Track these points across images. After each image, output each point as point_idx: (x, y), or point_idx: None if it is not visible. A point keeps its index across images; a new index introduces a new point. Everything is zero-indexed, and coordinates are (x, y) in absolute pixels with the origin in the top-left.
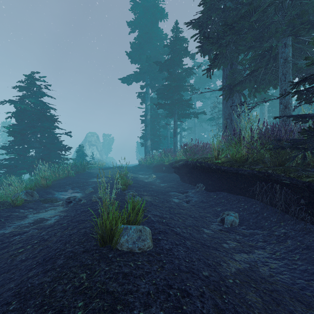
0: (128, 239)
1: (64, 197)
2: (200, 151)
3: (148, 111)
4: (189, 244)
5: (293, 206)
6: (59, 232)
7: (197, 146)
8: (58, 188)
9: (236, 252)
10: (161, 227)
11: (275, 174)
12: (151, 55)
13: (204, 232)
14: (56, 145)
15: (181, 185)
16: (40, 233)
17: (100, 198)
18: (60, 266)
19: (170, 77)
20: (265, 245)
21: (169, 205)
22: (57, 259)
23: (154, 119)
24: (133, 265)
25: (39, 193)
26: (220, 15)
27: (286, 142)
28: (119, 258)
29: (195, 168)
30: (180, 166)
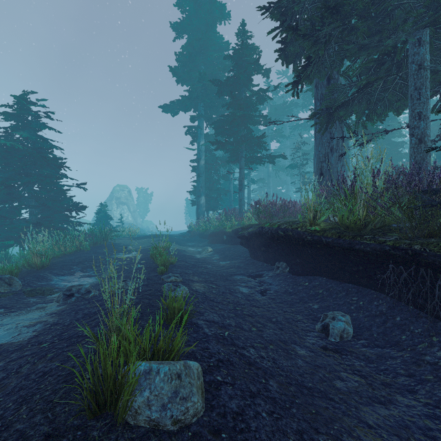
0: (152, 399)
1: (67, 285)
2: (281, 212)
3: (202, 153)
4: (275, 387)
5: None
6: (28, 364)
7: (276, 204)
8: (60, 269)
9: (365, 403)
10: (222, 349)
11: (429, 253)
12: (206, 72)
13: (297, 353)
14: (62, 203)
15: (252, 263)
16: None
17: (120, 289)
18: None
19: (235, 103)
20: (413, 384)
21: (234, 299)
22: None
23: (210, 166)
24: None
25: (25, 279)
26: None
27: None
28: None
29: (276, 239)
30: (251, 235)
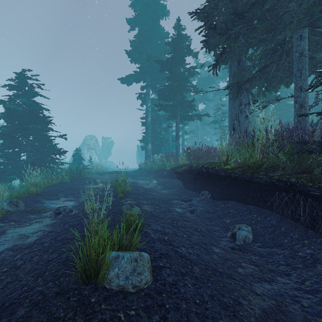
0: (119, 273)
1: (55, 206)
2: (205, 155)
3: (149, 113)
4: (198, 270)
5: (321, 221)
6: (37, 255)
7: (202, 150)
8: (49, 195)
9: (256, 281)
10: (163, 247)
11: (300, 184)
12: (152, 54)
13: (213, 251)
14: (49, 149)
15: (184, 192)
16: (14, 256)
17: (93, 209)
18: (18, 320)
19: (172, 76)
20: (289, 270)
21: (171, 216)
22: (18, 305)
23: (155, 122)
24: (124, 318)
25: (26, 202)
26: (228, 5)
27: (313, 144)
28: (105, 305)
29: (200, 174)
30: (183, 172)
